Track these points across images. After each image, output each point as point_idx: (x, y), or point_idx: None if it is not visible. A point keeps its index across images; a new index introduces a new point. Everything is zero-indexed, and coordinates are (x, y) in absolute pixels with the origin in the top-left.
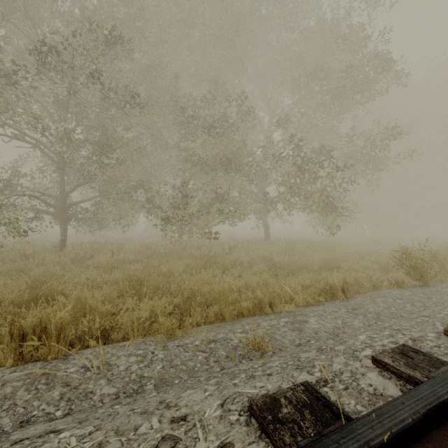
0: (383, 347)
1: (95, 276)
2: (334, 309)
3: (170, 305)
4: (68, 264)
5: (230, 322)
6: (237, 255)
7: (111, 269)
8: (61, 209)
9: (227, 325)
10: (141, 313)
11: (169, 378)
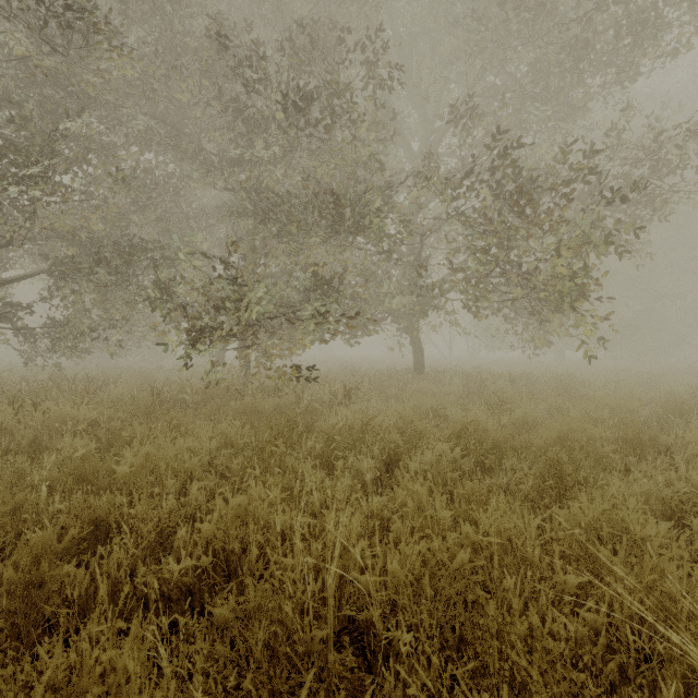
0: None
1: None
2: None
3: None
4: None
5: None
6: (364, 408)
7: None
8: None
9: None
10: None
11: None
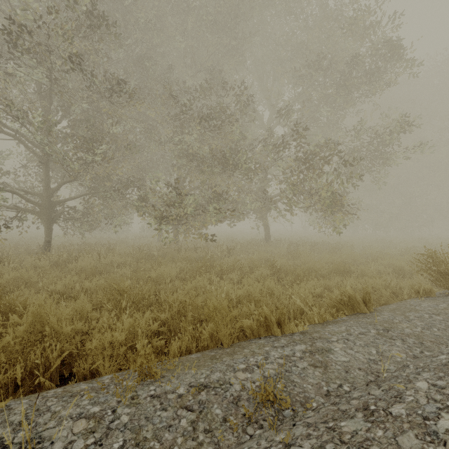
0: None
1: (75, 283)
2: (361, 330)
3: (155, 322)
4: (46, 268)
5: (229, 350)
6: (236, 258)
7: (95, 275)
8: (45, 208)
9: (224, 357)
10: (116, 336)
11: None
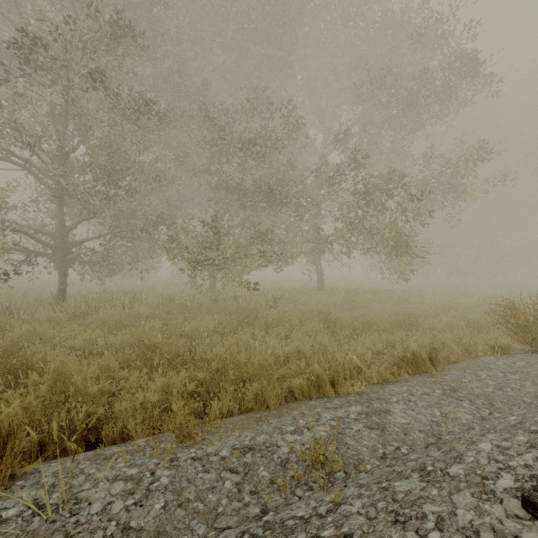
0: (528, 470)
1: (97, 338)
2: (425, 390)
3: (191, 382)
4: (63, 321)
5: (276, 411)
6: (284, 309)
7: (119, 328)
8: (59, 250)
9: (271, 418)
10: (149, 396)
11: (172, 531)
